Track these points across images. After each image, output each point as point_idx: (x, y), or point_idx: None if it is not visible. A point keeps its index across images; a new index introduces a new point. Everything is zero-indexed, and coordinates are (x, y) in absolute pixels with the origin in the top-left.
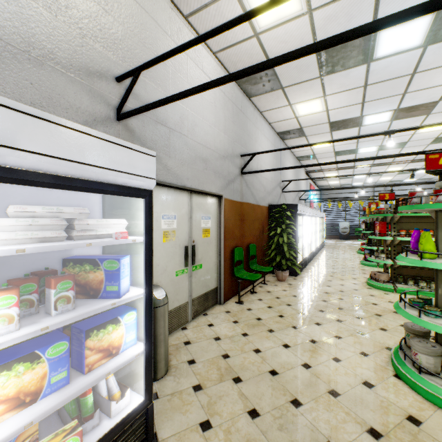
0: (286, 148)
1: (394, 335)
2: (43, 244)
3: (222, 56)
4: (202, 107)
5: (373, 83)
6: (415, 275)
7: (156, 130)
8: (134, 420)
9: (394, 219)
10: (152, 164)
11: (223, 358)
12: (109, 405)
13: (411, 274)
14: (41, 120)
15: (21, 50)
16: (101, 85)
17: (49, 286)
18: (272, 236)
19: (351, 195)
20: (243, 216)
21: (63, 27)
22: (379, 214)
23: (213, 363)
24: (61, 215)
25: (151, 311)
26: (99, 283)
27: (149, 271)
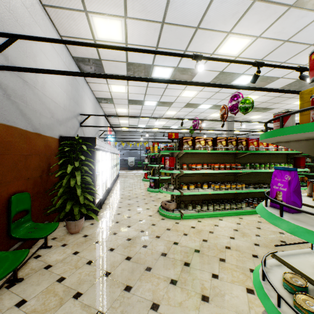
0: (74, 42)
1: (220, 307)
2: None
3: None
4: None
5: (169, 24)
6: (191, 200)
7: None
8: None
9: (178, 155)
10: None
11: None
12: None
13: (189, 199)
14: None
15: None
16: None
17: None
18: (64, 175)
19: (136, 139)
20: None
21: None
22: (170, 150)
23: None
24: None
25: None
26: None
27: None
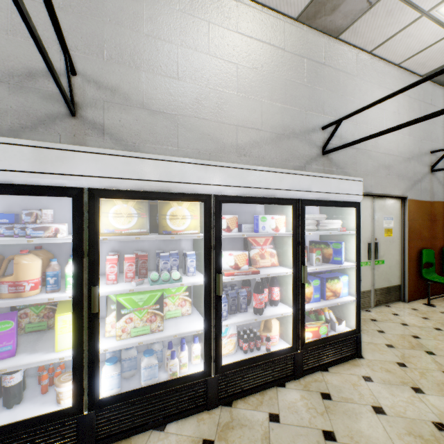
0: None
1: None
2: (313, 232)
3: (406, 64)
4: (384, 120)
5: None
6: None
7: (346, 153)
8: (350, 337)
9: None
10: (360, 186)
11: (412, 337)
12: (334, 324)
13: None
14: (317, 177)
15: (282, 135)
16: (313, 137)
17: (311, 252)
18: None
19: None
20: (433, 216)
21: (297, 112)
22: None
23: (402, 337)
24: (314, 218)
25: (359, 277)
26: (329, 255)
27: (358, 252)
